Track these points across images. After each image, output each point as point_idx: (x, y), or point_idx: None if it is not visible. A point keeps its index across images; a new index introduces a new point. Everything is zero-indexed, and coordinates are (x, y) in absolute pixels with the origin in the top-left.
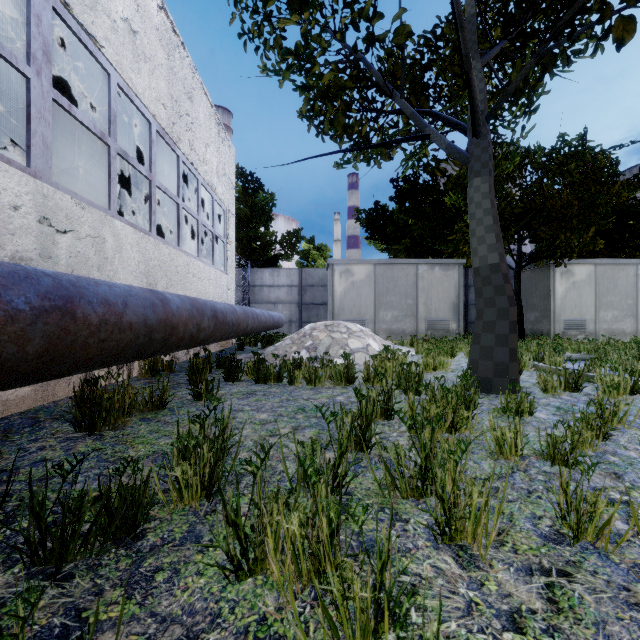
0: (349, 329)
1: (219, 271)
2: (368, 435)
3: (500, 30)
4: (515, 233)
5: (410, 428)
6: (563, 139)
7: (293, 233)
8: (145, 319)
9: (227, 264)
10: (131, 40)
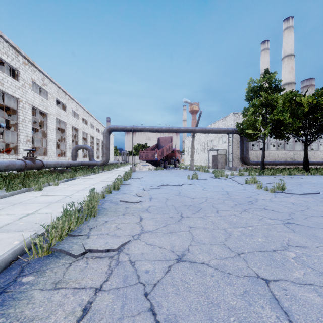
0: None
1: None
2: None
3: None
4: None
5: None
6: None
7: None
8: (297, 163)
9: None
10: None
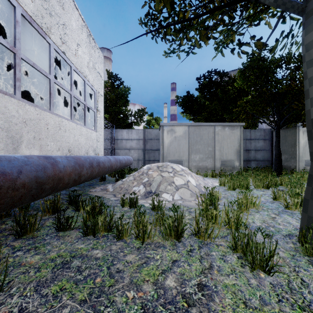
0: (174, 169)
1: (90, 129)
2: None
3: None
4: (269, 108)
5: None
6: None
7: (141, 110)
8: None
9: (97, 125)
10: None
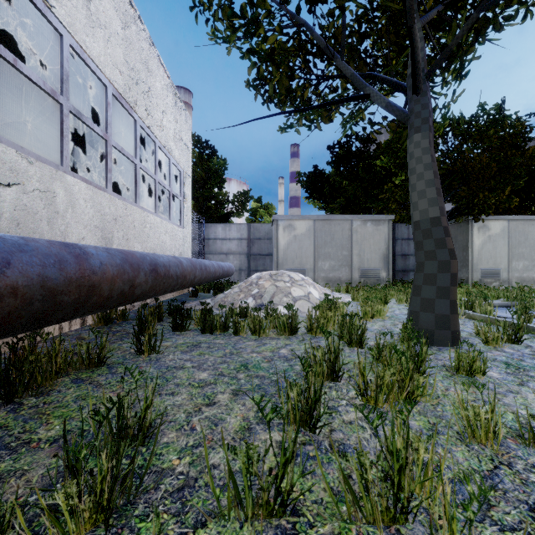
0: (292, 278)
1: (176, 226)
2: (316, 413)
3: (432, 1)
4: None
5: (361, 395)
6: (483, 108)
7: (243, 193)
8: (43, 280)
9: (183, 219)
10: (85, 5)
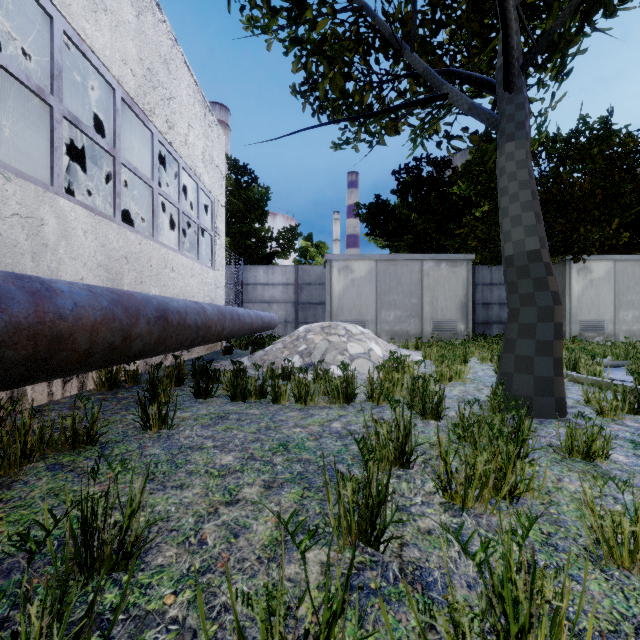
0: (348, 331)
1: (205, 267)
2: (380, 521)
3: None
4: None
5: (442, 490)
6: (584, 121)
7: (290, 229)
8: None
9: (215, 260)
10: None
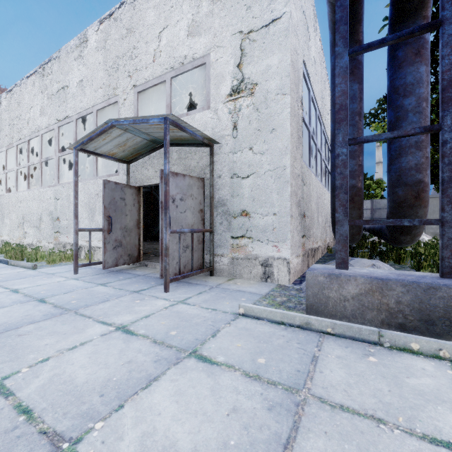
0: None
1: None
2: None
3: None
4: None
5: None
6: None
7: None
8: None
9: None
10: None
